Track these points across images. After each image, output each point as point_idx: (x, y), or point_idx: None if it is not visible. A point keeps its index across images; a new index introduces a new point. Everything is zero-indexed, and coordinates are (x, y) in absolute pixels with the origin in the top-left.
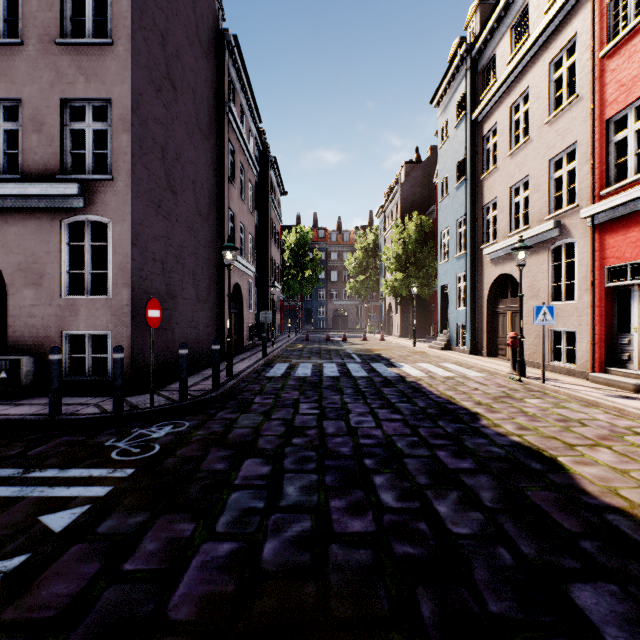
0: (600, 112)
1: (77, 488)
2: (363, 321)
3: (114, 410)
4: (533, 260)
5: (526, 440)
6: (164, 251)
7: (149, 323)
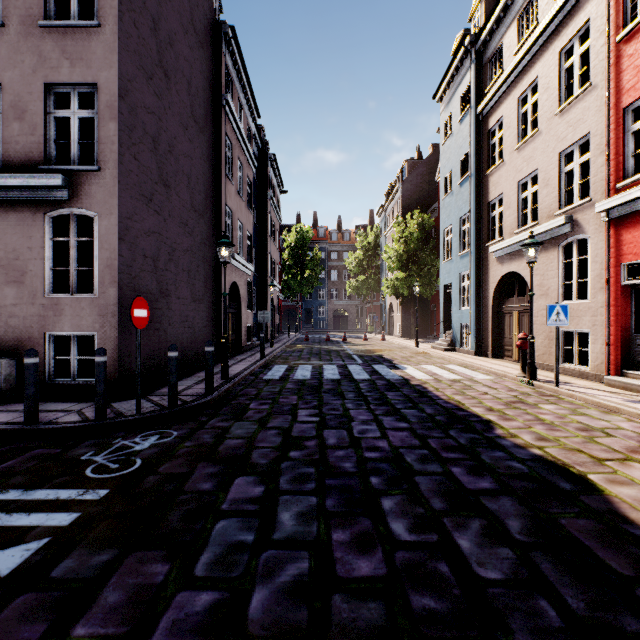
0: (616, 100)
1: (38, 515)
2: (363, 321)
3: (96, 418)
4: (542, 257)
5: (548, 453)
6: (156, 247)
7: (135, 323)
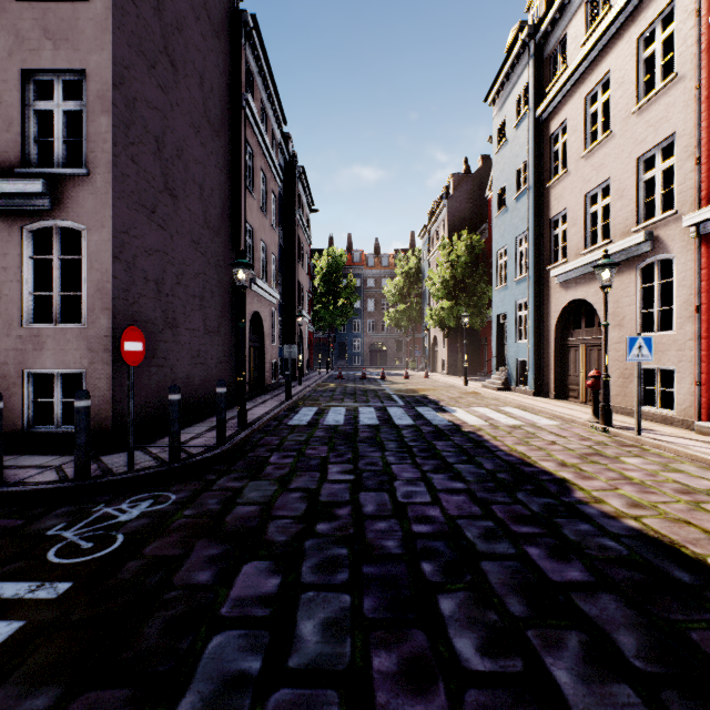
0: (709, 92)
1: None
2: (404, 356)
3: (75, 477)
4: (616, 282)
5: (648, 526)
6: (160, 269)
7: (126, 359)
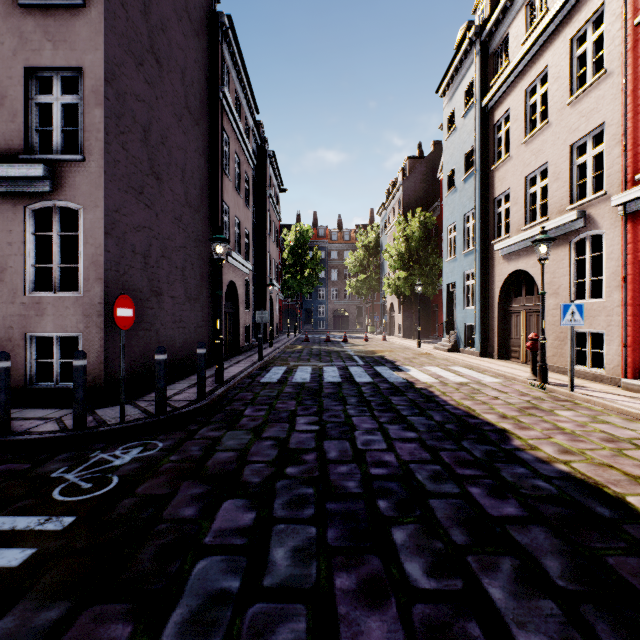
0: (634, 87)
1: None
2: (364, 321)
3: (74, 428)
4: (552, 255)
5: (576, 469)
6: (146, 243)
7: (118, 324)
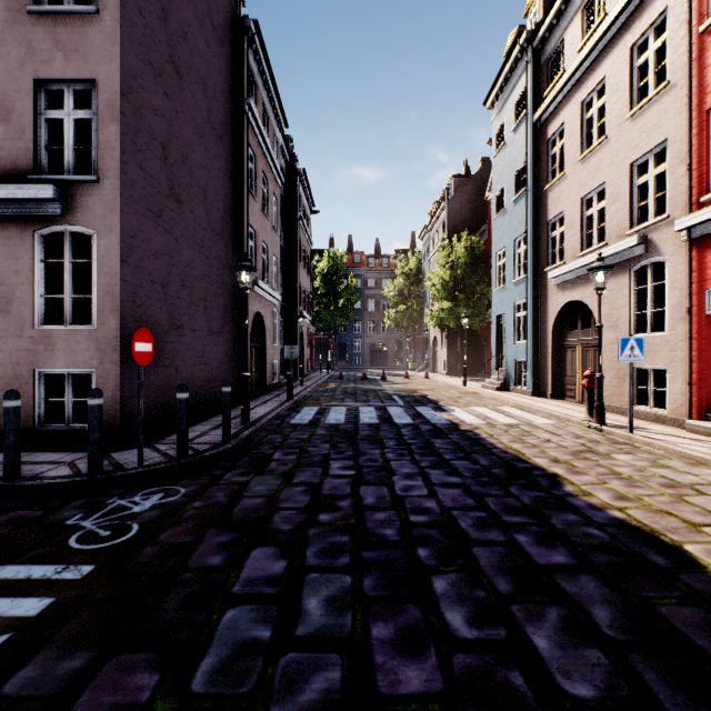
0: (699, 100)
1: (1, 601)
2: (404, 357)
3: (89, 472)
4: (611, 284)
5: (632, 516)
6: (166, 272)
7: (136, 359)
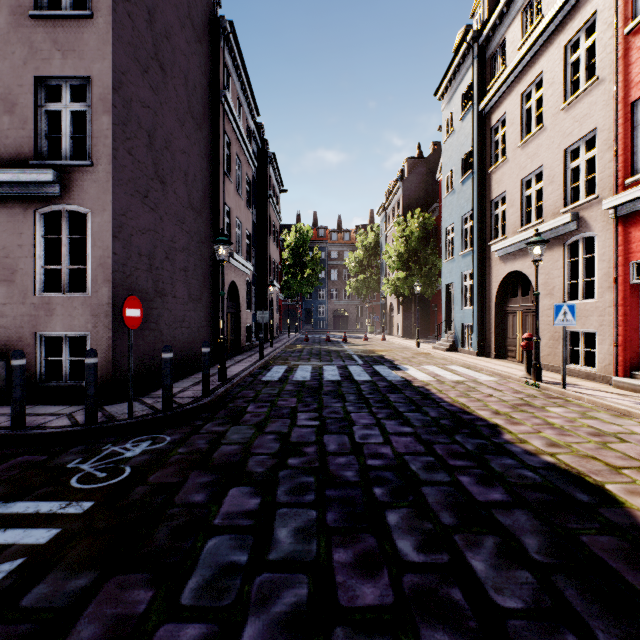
0: (624, 94)
1: (15, 531)
2: (364, 321)
3: (86, 422)
4: (547, 256)
5: (561, 461)
6: (151, 245)
7: (127, 323)
